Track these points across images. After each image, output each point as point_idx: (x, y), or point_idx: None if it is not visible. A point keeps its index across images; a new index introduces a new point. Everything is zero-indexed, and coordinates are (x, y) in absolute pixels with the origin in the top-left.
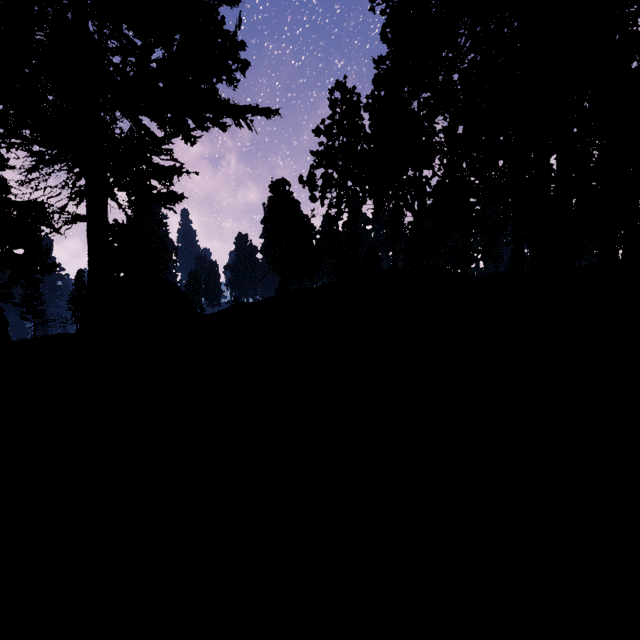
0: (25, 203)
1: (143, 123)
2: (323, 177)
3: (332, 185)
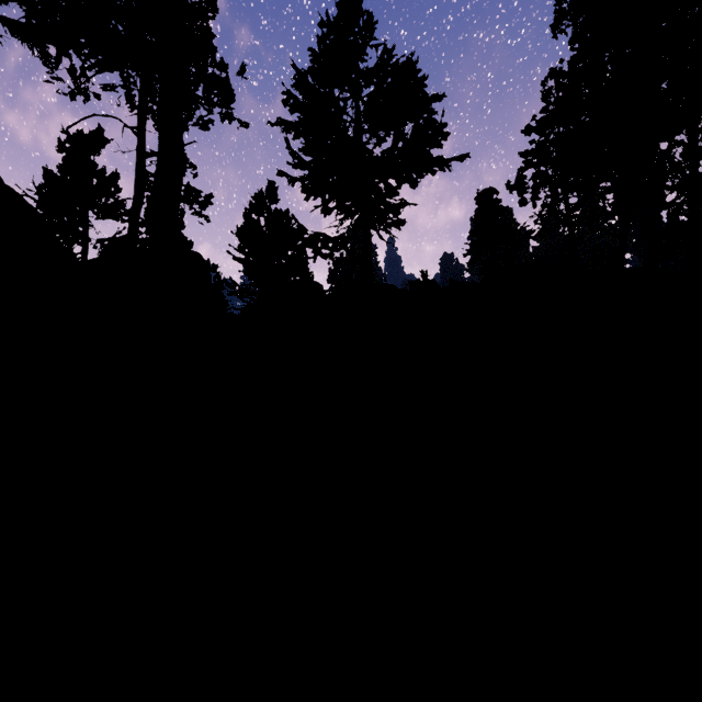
0: (337, 237)
1: (389, 183)
2: (534, 177)
3: (545, 183)
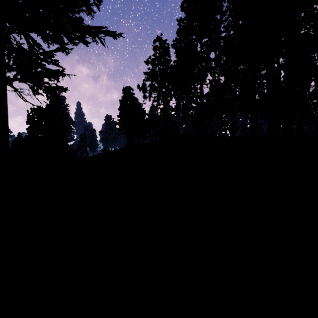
0: None
1: (31, 37)
2: (150, 86)
3: (154, 90)
